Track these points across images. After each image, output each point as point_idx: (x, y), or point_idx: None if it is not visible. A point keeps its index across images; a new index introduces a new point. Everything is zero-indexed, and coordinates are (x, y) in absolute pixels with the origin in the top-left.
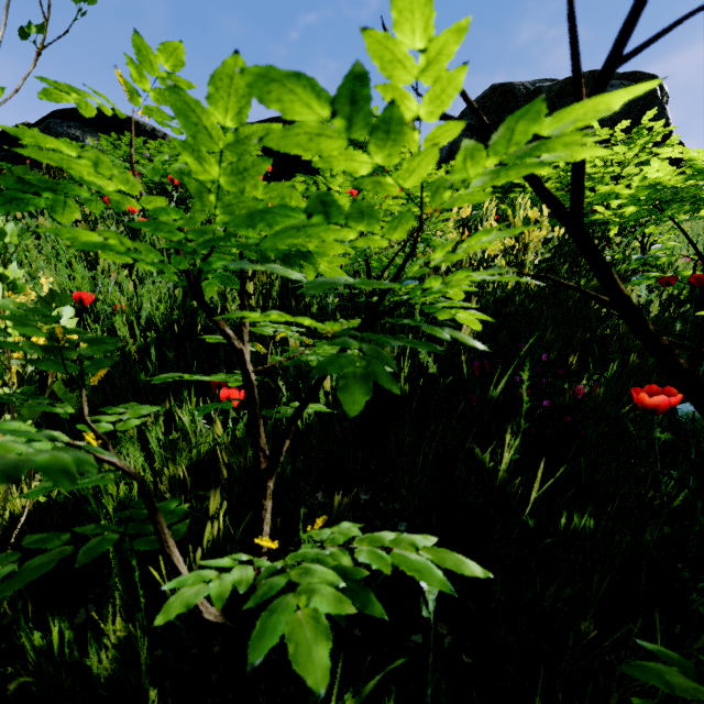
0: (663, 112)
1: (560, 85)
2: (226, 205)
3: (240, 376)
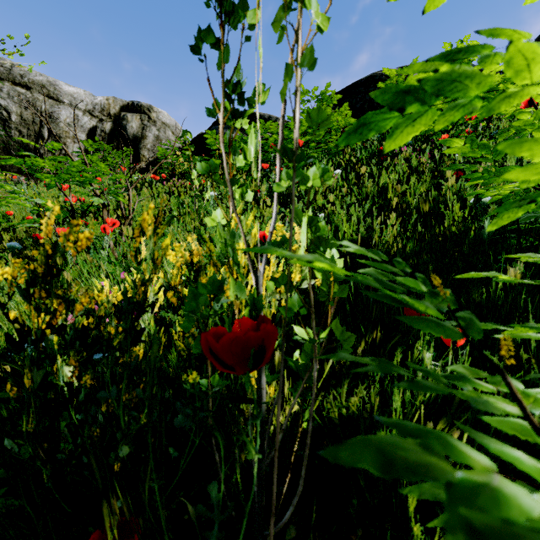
0: None
1: None
2: None
3: None
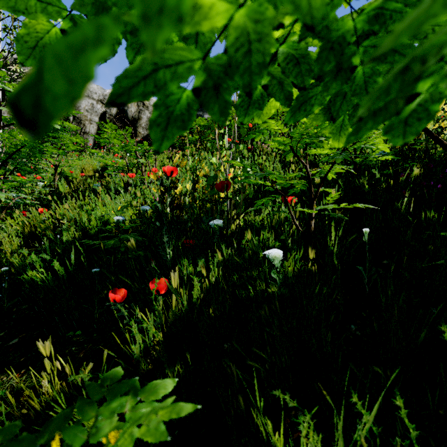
0: None
1: None
2: (306, 126)
3: (300, 184)
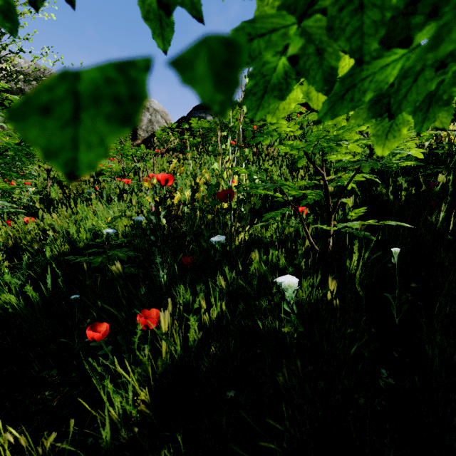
0: None
1: None
2: (324, 128)
3: (314, 193)
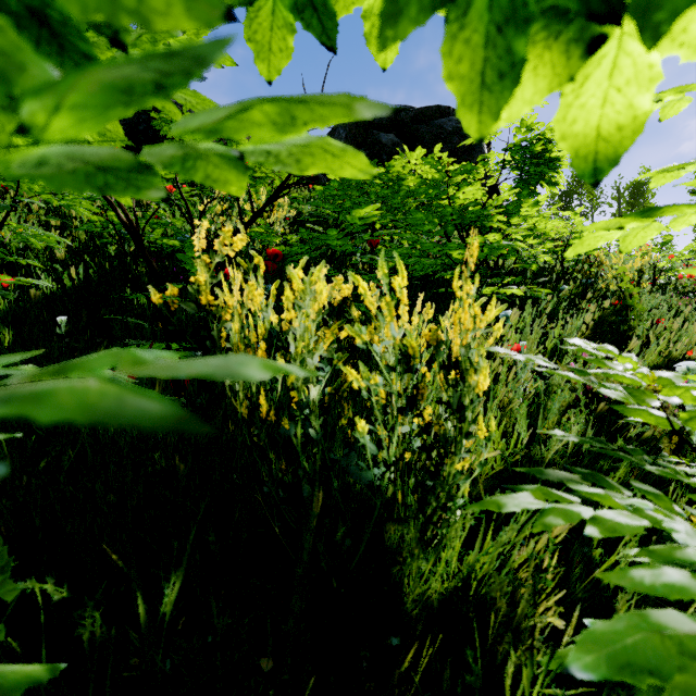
0: (482, 148)
1: (414, 113)
2: None
3: None
